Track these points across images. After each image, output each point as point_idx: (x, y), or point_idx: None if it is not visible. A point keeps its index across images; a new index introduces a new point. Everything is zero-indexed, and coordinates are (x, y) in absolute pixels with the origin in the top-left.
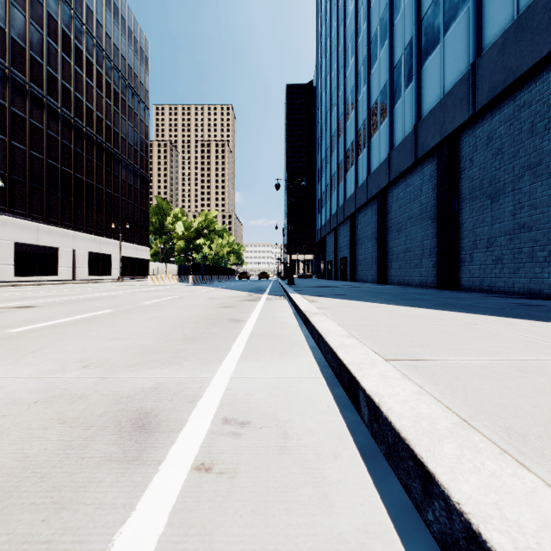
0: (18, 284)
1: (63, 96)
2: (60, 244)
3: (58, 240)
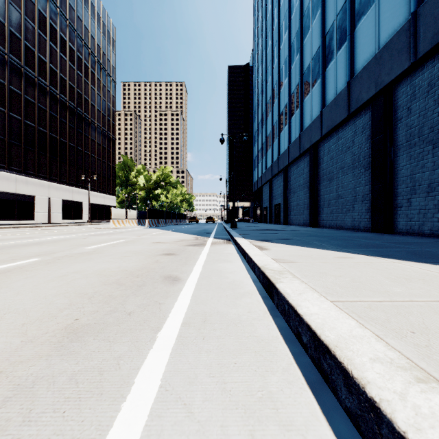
0: None
1: (39, 67)
2: (37, 193)
3: (34, 189)
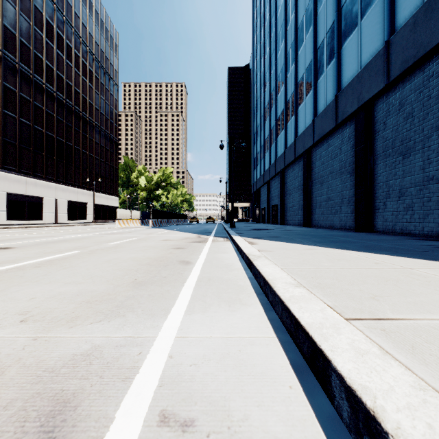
0: (9, 227)
1: (47, 74)
2: (45, 194)
3: (43, 191)
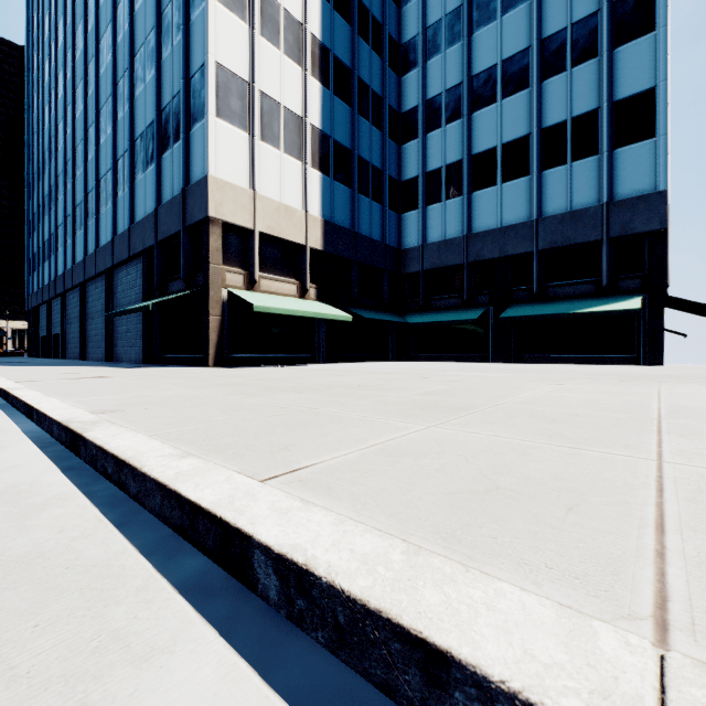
0: None
1: None
2: None
3: None
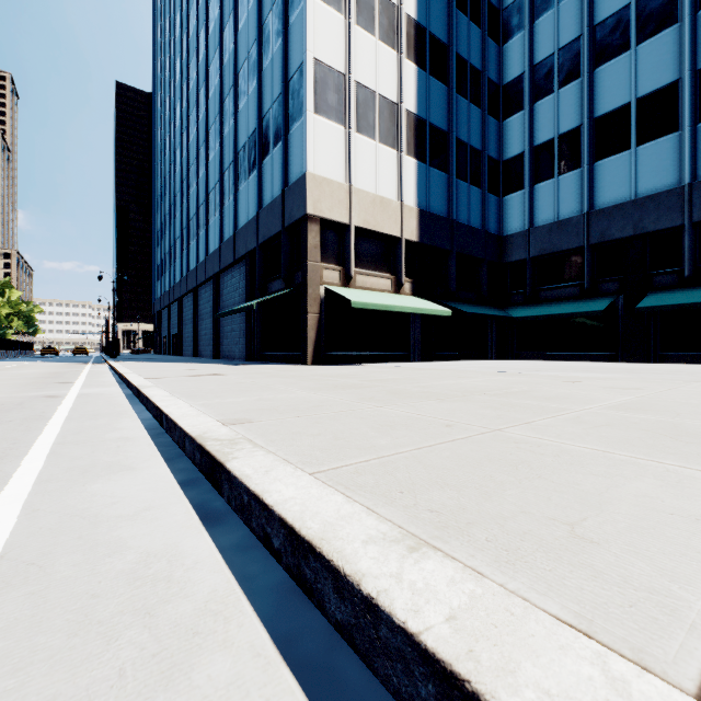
0: None
1: None
2: None
3: None
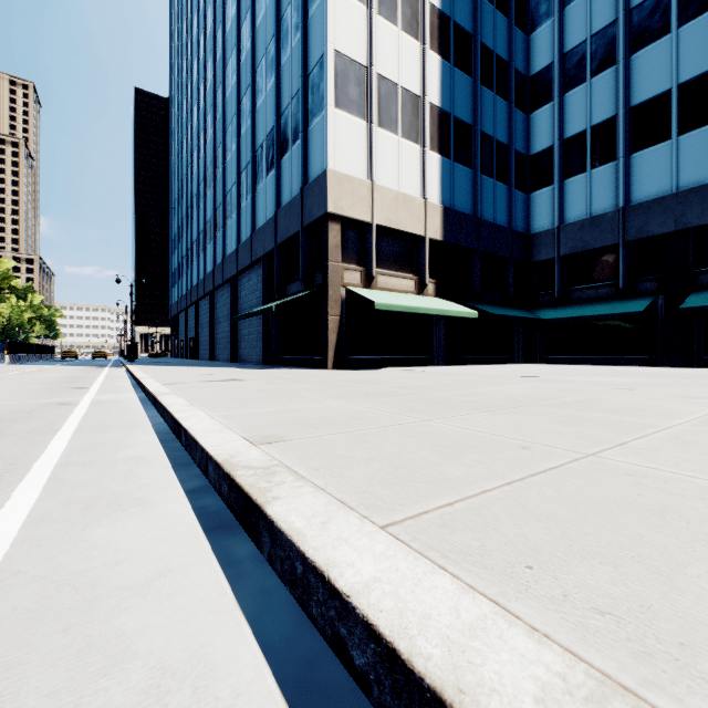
0: None
1: None
2: None
3: None
